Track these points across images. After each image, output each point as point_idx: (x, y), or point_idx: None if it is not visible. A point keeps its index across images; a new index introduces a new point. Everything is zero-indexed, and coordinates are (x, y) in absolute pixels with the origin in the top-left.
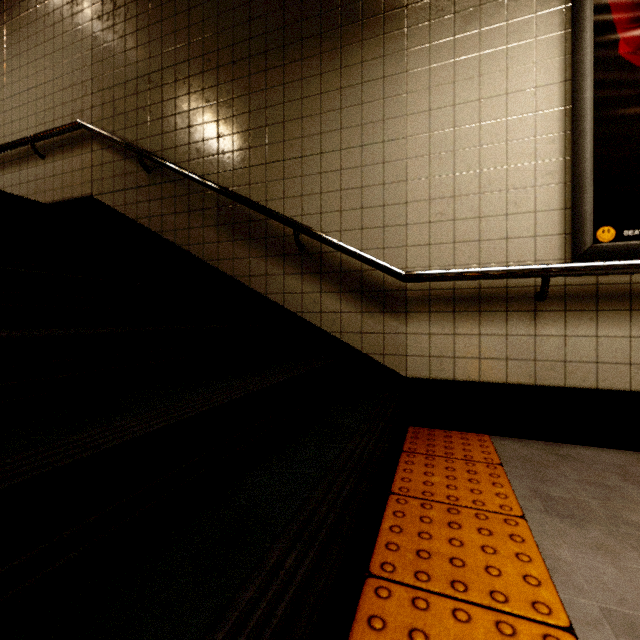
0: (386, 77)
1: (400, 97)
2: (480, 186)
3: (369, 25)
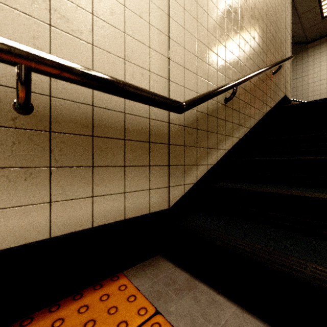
0: (302, 64)
1: (306, 67)
2: (326, 82)
3: (298, 54)
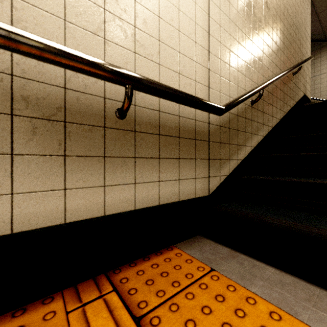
0: (321, 61)
1: (324, 65)
2: None
3: (316, 51)
